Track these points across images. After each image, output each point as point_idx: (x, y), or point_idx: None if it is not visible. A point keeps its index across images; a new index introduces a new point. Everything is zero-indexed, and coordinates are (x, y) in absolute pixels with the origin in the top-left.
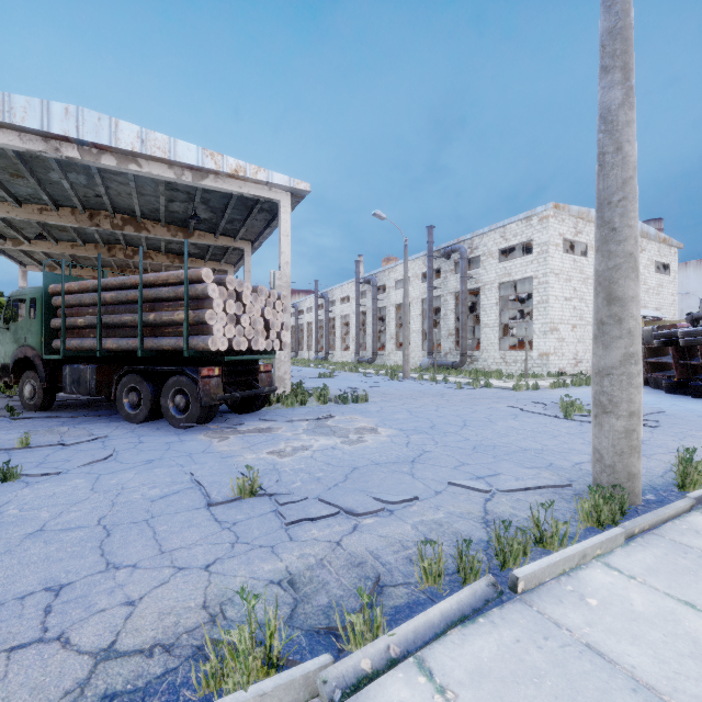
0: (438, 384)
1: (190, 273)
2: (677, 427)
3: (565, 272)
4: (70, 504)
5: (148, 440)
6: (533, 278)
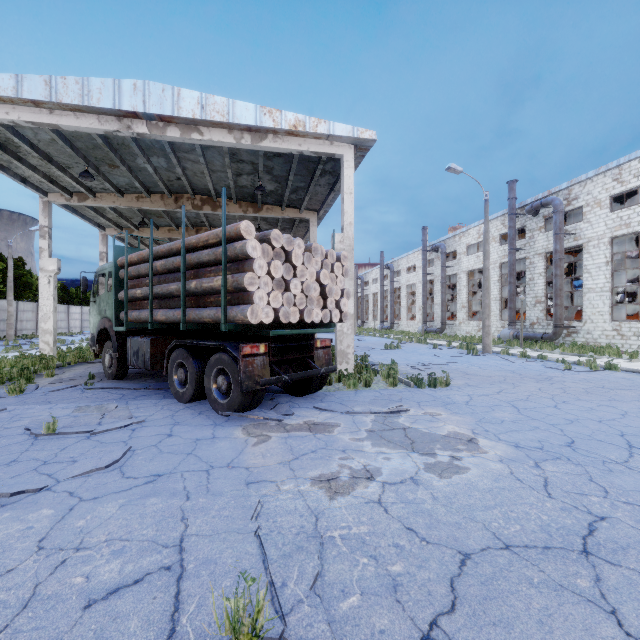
0: (532, 362)
1: (228, 229)
2: None
3: None
4: None
5: (179, 432)
6: None
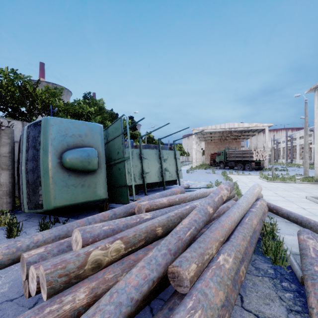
0: None
1: (250, 150)
2: None
3: None
4: None
5: (245, 171)
6: None
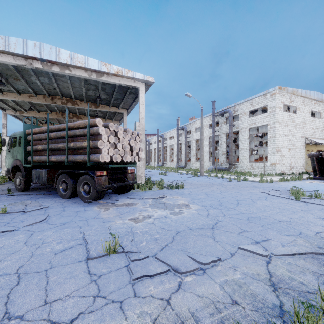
0: (218, 179)
1: (90, 121)
2: None
3: (284, 121)
4: (8, 254)
5: (68, 209)
6: (267, 125)
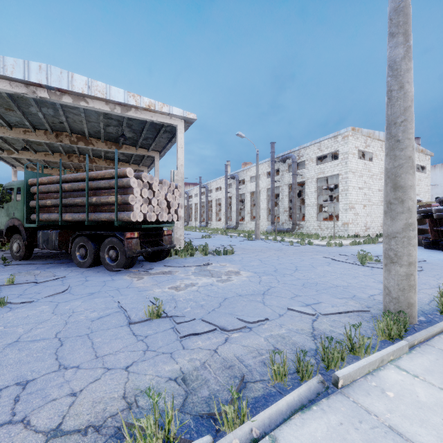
0: (278, 242)
1: (118, 171)
2: (434, 271)
3: (359, 171)
4: (38, 322)
5: (91, 279)
6: (338, 175)
